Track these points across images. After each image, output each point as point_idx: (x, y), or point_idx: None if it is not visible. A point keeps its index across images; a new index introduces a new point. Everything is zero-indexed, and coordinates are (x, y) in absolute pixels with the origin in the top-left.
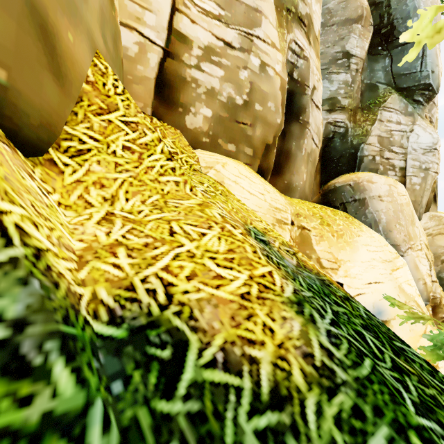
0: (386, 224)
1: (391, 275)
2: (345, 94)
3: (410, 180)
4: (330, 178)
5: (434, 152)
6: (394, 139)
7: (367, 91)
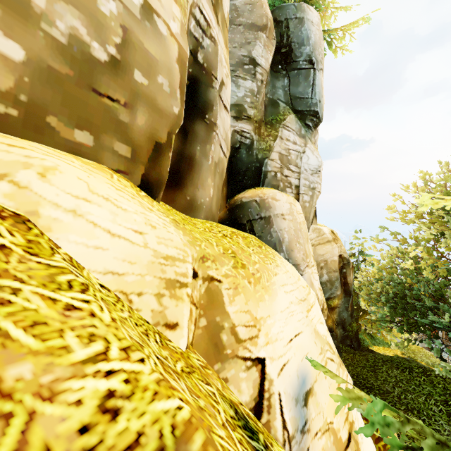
0: (288, 243)
1: (307, 317)
2: (251, 103)
3: (302, 197)
4: (237, 191)
5: (319, 174)
6: (291, 158)
7: (270, 106)
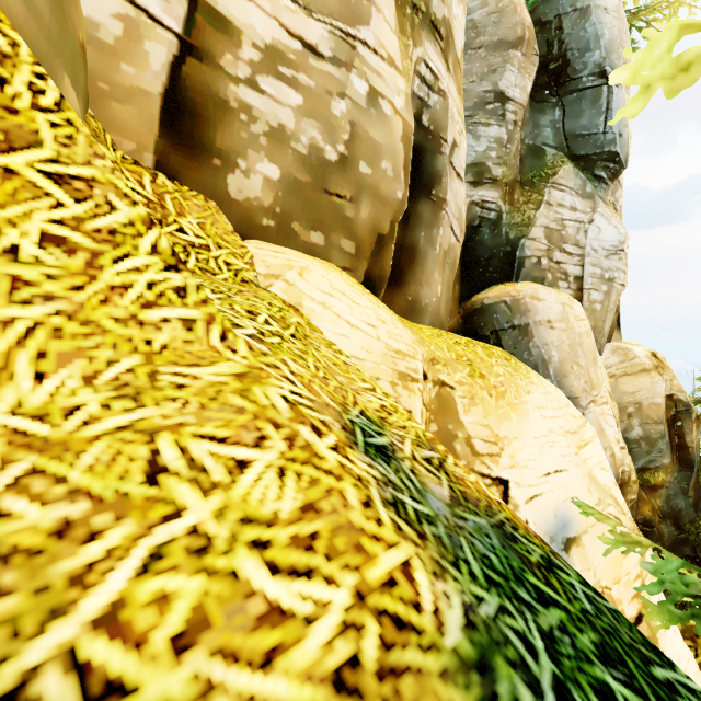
0: (558, 365)
1: (578, 455)
2: (498, 158)
3: (588, 295)
4: (475, 290)
5: (621, 255)
6: (567, 233)
7: (529, 156)
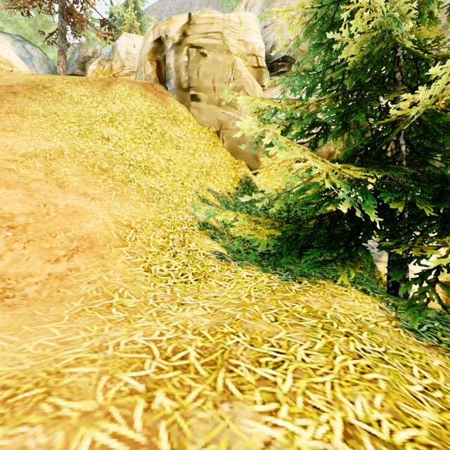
0: None
1: None
2: None
3: None
4: None
5: None
6: None
7: None
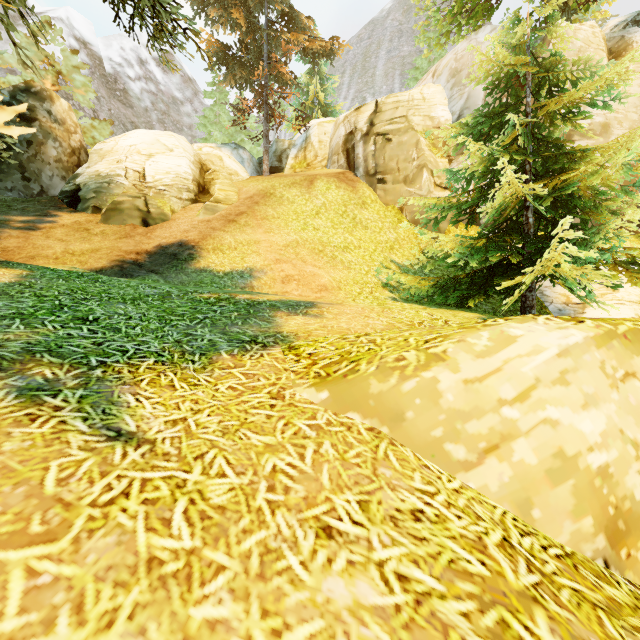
0: None
1: None
2: None
3: None
4: None
5: None
6: None
7: None
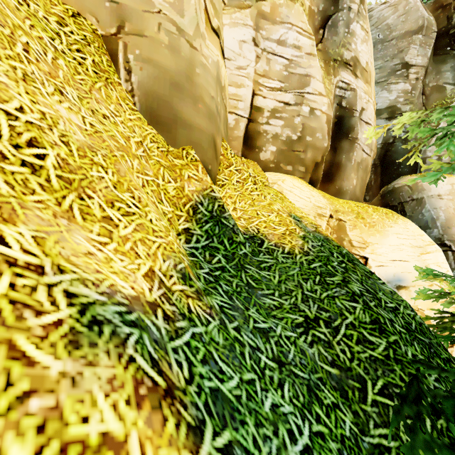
0: (444, 221)
1: (419, 257)
2: (406, 101)
3: None
4: (392, 180)
5: None
6: None
7: (432, 93)
